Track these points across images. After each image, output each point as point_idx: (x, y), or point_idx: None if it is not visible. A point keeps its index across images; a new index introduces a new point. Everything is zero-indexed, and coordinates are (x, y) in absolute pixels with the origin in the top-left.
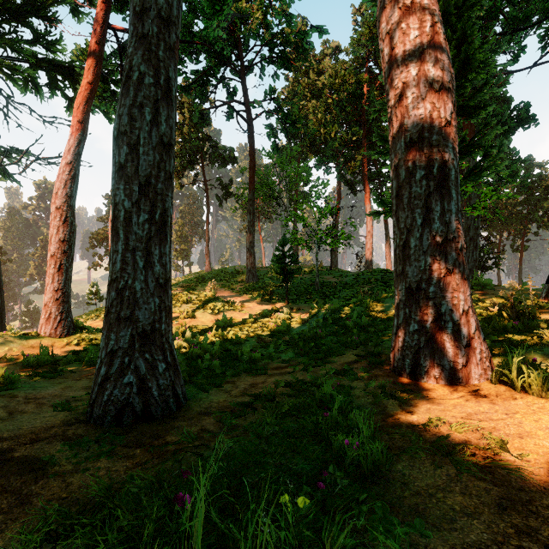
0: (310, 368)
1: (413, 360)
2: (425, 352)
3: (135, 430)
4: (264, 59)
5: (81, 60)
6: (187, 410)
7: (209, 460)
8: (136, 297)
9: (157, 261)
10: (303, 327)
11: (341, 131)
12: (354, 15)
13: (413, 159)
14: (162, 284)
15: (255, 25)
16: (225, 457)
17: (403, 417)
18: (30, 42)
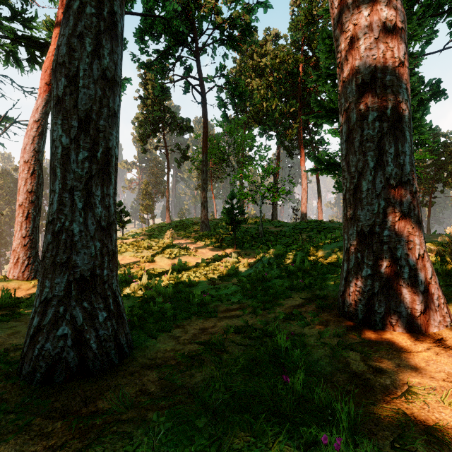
0: (259, 311)
1: (366, 306)
2: (380, 297)
3: (65, 390)
4: (215, 41)
5: (51, 31)
6: (130, 362)
7: (140, 447)
8: (74, 240)
9: (98, 202)
10: (250, 270)
11: (281, 104)
12: (292, 6)
13: (365, 100)
14: (104, 227)
15: (207, 9)
16: (160, 443)
17: (373, 377)
18: (8, 18)
